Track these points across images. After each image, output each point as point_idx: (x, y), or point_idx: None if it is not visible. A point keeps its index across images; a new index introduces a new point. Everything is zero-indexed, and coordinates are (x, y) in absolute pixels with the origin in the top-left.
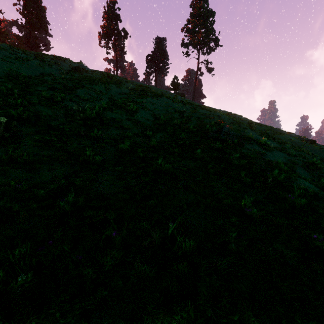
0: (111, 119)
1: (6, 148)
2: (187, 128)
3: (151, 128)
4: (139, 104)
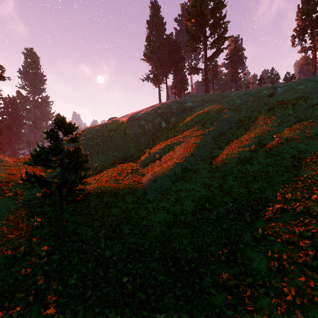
0: (292, 137)
1: (255, 154)
2: None
3: None
4: None
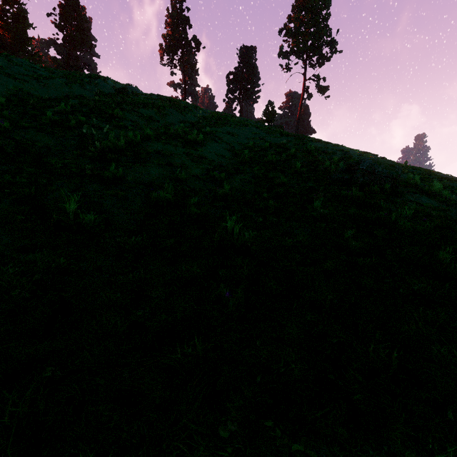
0: (154, 152)
1: None
2: (290, 168)
3: (226, 168)
4: (210, 134)
